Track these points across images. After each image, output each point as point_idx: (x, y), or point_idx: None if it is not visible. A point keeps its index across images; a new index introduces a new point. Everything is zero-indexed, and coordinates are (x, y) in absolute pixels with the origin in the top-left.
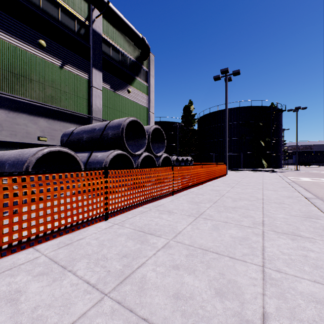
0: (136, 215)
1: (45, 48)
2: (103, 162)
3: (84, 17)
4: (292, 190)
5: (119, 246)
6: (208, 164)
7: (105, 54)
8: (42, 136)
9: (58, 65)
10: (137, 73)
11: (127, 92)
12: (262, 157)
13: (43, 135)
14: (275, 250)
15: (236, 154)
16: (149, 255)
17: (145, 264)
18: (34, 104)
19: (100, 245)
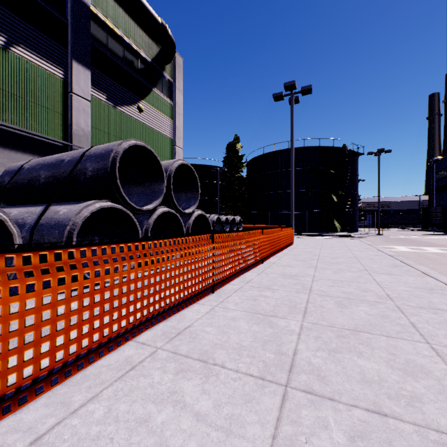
0: (102, 392)
1: None
2: (67, 224)
3: None
4: (416, 272)
5: None
6: (271, 228)
7: (96, 42)
8: None
9: None
10: (155, 83)
11: (137, 111)
12: (334, 217)
13: None
14: None
15: (300, 213)
16: None
17: None
18: None
19: None
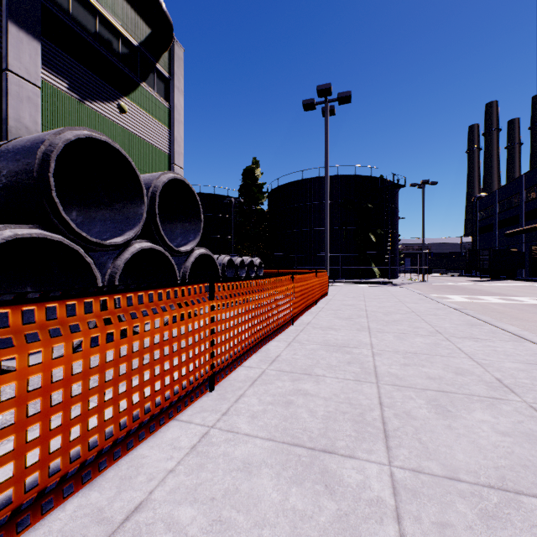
0: None
1: None
2: None
3: None
4: (506, 334)
5: None
6: (303, 273)
7: (51, 2)
8: None
9: None
10: (144, 76)
11: (117, 111)
12: (372, 261)
13: None
14: None
15: (332, 255)
16: None
17: None
18: None
19: None
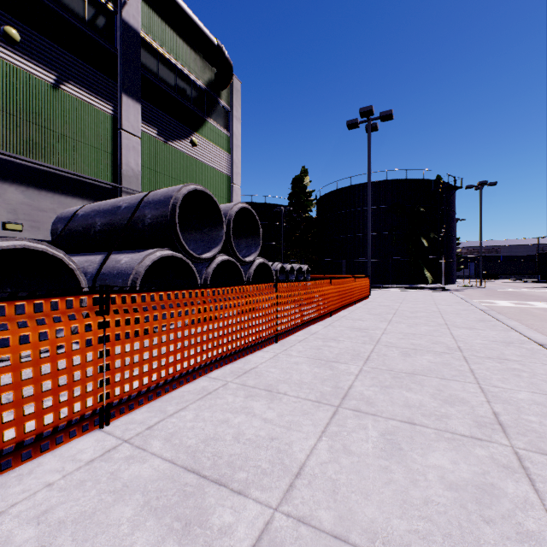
0: (189, 406)
1: (20, 46)
2: (130, 273)
3: None
4: (502, 327)
5: None
6: (341, 278)
7: (146, 71)
8: (12, 222)
9: (48, 82)
10: (209, 112)
11: (190, 145)
12: (425, 266)
13: (14, 220)
14: None
15: (382, 260)
16: None
17: None
18: None
19: None
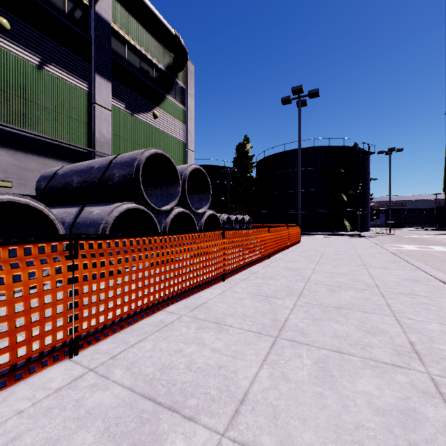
0: (148, 337)
1: (10, 33)
2: (101, 222)
3: None
4: (411, 267)
5: None
6: (277, 227)
7: (116, 55)
8: (3, 180)
9: (34, 63)
10: (168, 90)
11: (152, 117)
12: (345, 217)
13: (5, 178)
14: None
15: (309, 212)
16: None
17: None
18: None
19: None
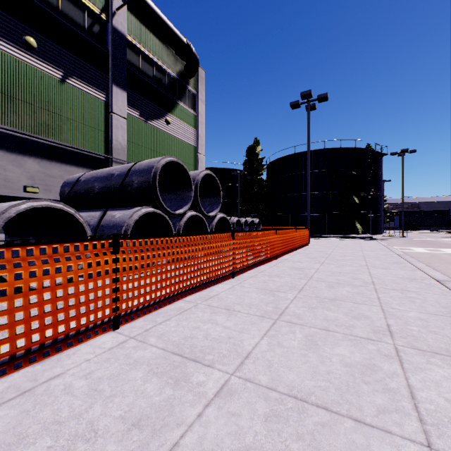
0: (172, 318)
1: (36, 50)
2: (123, 225)
3: (98, 8)
4: (411, 268)
5: (129, 395)
6: (284, 229)
7: (131, 66)
8: (31, 186)
9: (57, 77)
10: (180, 96)
11: (165, 124)
12: (356, 219)
13: (32, 185)
14: (436, 397)
15: (320, 215)
16: (189, 419)
17: (178, 447)
18: (18, 136)
19: (91, 394)
